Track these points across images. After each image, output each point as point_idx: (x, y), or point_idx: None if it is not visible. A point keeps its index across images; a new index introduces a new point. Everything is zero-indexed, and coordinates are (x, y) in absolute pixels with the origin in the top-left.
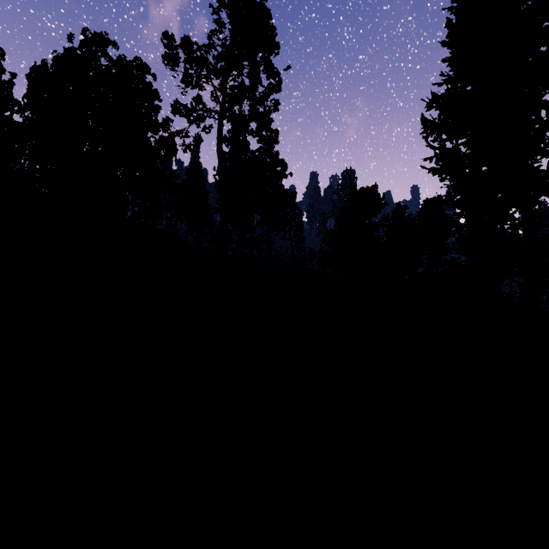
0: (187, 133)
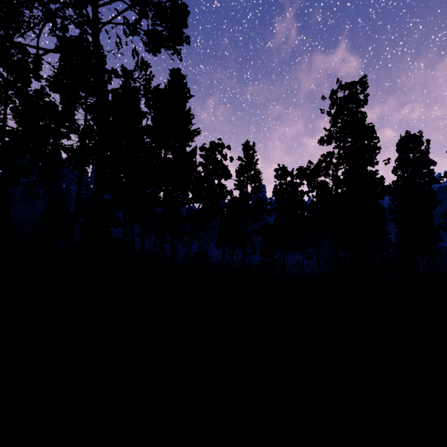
0: None
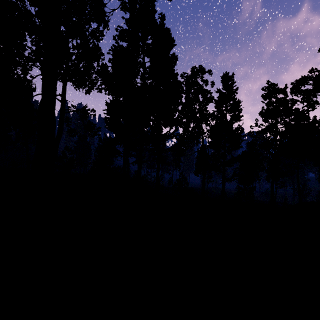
0: None
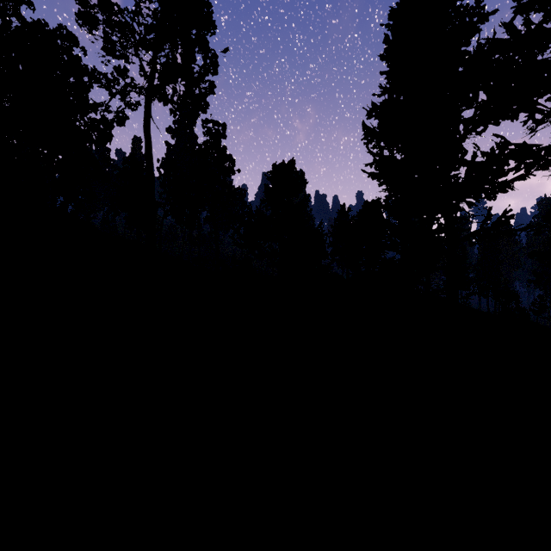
0: (108, 107)
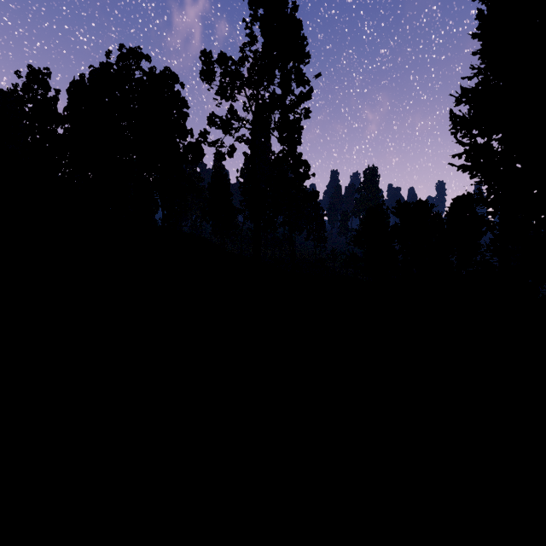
0: (222, 143)
